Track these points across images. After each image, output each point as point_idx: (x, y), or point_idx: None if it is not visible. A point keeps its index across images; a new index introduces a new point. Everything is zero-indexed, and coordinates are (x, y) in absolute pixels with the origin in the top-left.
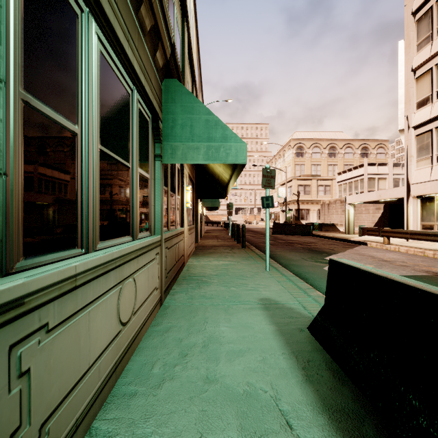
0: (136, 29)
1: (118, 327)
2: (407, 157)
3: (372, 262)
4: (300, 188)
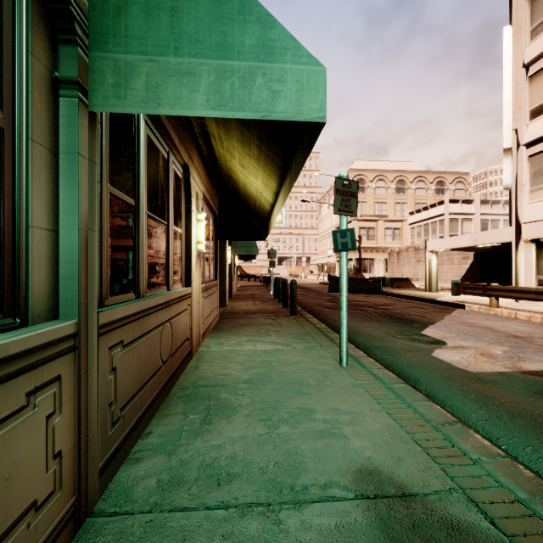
0: None
1: None
2: (516, 185)
3: (499, 340)
4: (362, 232)
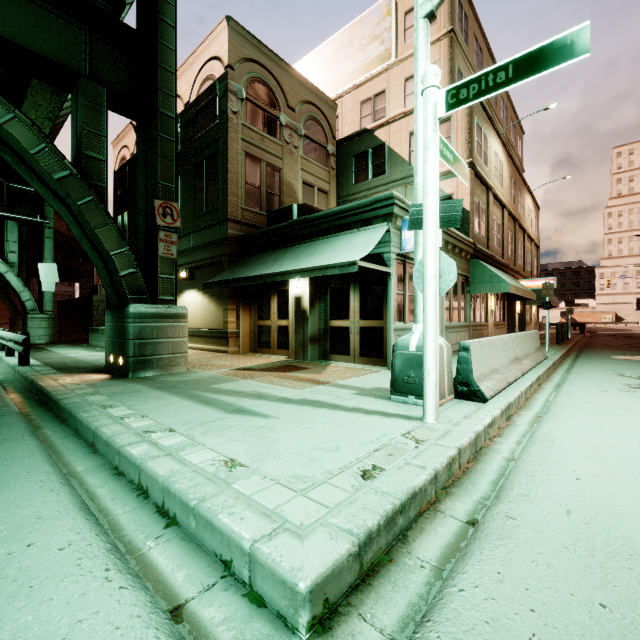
0: (460, 262)
1: (456, 342)
2: None
3: None
4: None
